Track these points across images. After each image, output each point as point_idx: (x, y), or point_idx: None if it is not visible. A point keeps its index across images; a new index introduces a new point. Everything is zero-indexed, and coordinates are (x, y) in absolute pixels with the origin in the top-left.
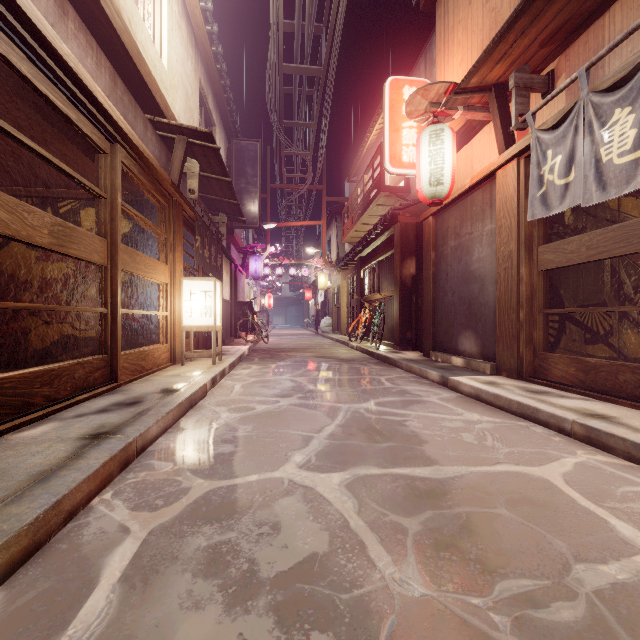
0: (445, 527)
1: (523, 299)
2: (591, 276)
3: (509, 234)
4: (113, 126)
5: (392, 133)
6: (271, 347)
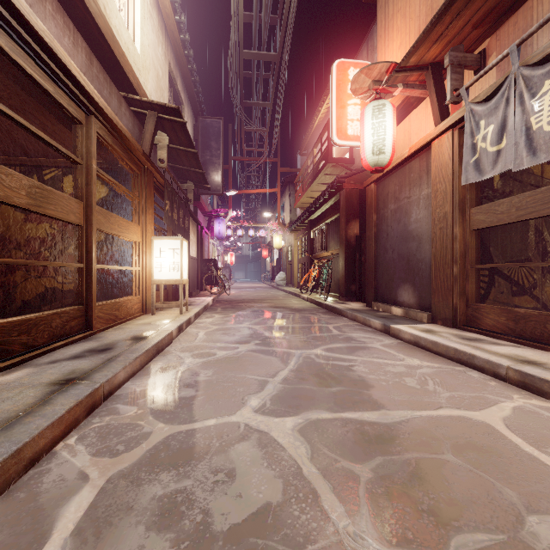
0: (396, 474)
1: (457, 255)
2: (517, 235)
3: (444, 197)
4: (88, 99)
5: (339, 109)
6: (232, 298)
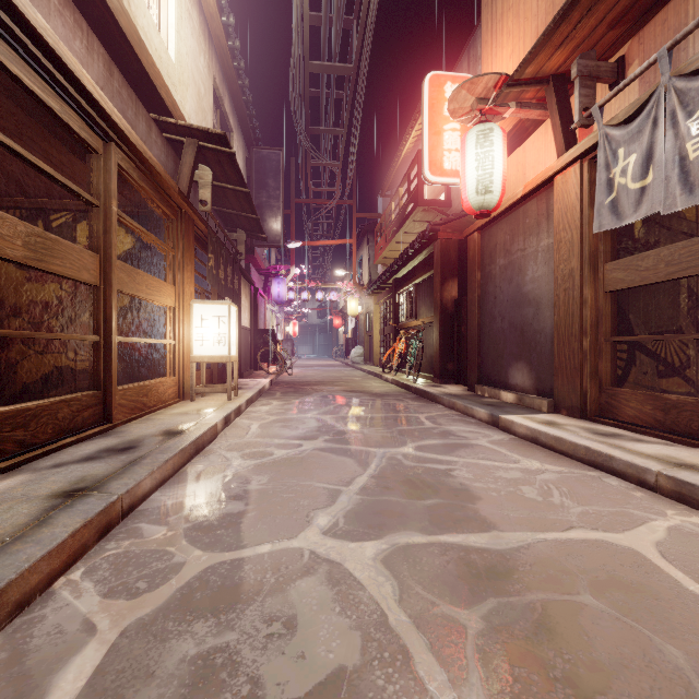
0: (515, 624)
1: (587, 325)
2: (665, 298)
3: (570, 249)
4: (106, 121)
5: (432, 136)
6: (295, 380)
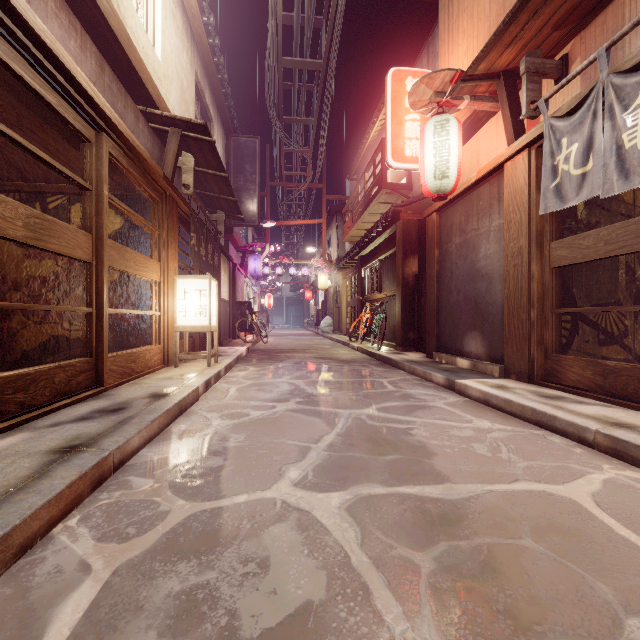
0: (464, 565)
1: (534, 298)
2: (605, 274)
3: (519, 229)
4: (98, 113)
5: (394, 126)
6: (270, 348)
